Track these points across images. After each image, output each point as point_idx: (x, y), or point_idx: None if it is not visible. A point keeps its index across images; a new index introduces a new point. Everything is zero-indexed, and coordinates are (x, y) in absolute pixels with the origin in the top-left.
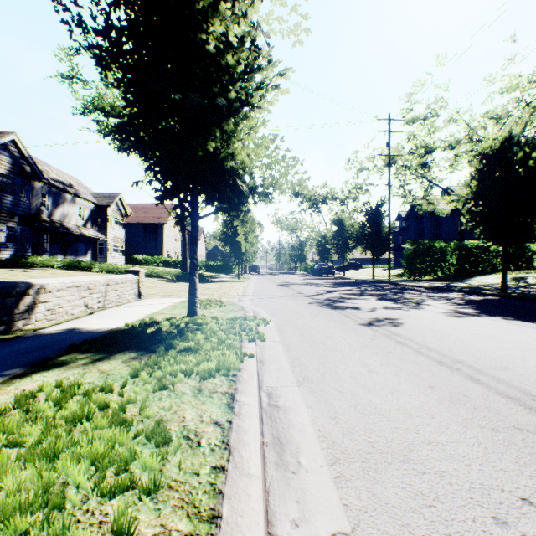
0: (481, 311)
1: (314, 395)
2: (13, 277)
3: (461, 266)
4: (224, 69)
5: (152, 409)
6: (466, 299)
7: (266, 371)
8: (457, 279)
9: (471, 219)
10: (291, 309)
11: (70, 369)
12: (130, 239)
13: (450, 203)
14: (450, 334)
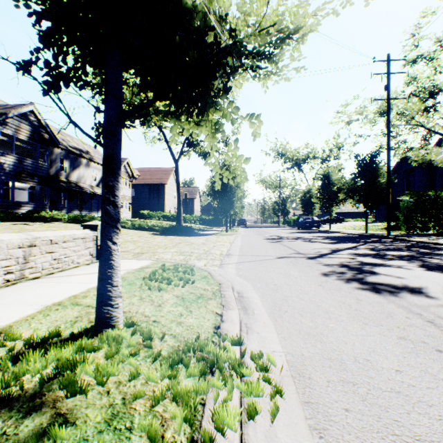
0: None
1: None
2: (0, 231)
3: None
4: None
5: None
6: None
7: None
8: None
9: None
10: (301, 290)
11: None
12: (137, 197)
13: None
14: None
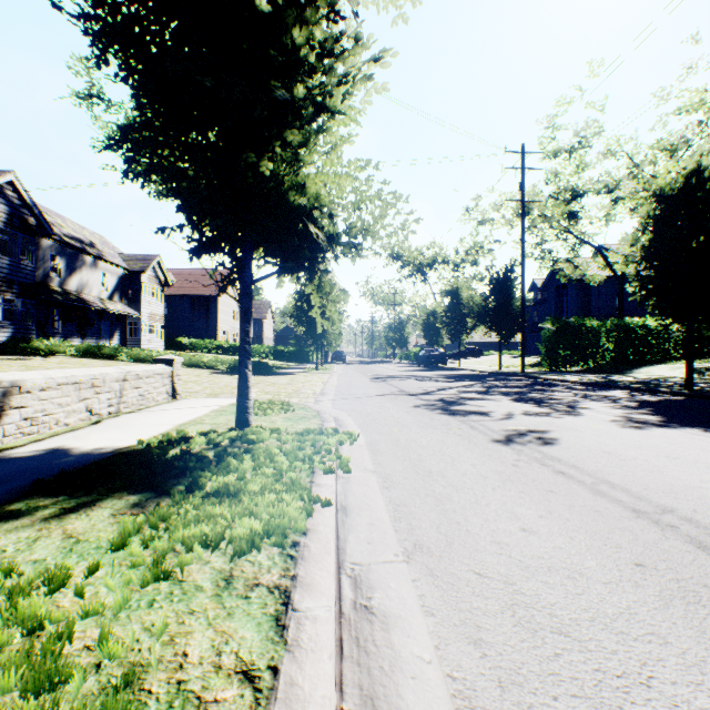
0: (667, 418)
1: (436, 584)
2: (3, 368)
3: (620, 353)
4: (287, 49)
5: (126, 633)
6: (638, 400)
7: (352, 529)
8: (616, 370)
9: (642, 286)
10: (389, 415)
11: (16, 530)
12: (172, 316)
13: (604, 267)
14: (637, 458)
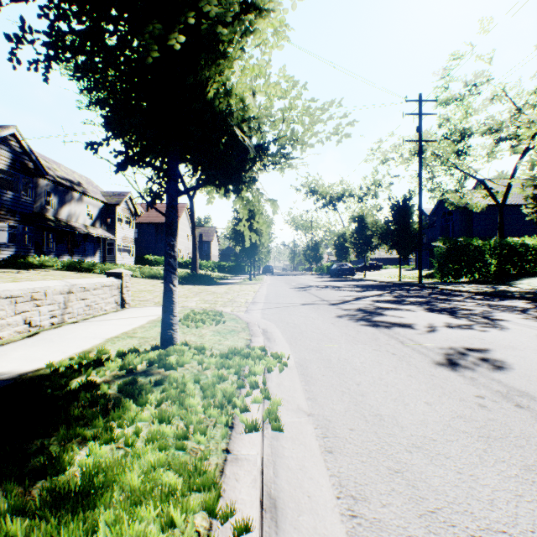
0: None
1: None
2: None
3: (502, 267)
4: None
5: None
6: None
7: None
8: (500, 281)
9: None
10: (315, 327)
11: None
12: (141, 239)
13: (486, 196)
14: None
